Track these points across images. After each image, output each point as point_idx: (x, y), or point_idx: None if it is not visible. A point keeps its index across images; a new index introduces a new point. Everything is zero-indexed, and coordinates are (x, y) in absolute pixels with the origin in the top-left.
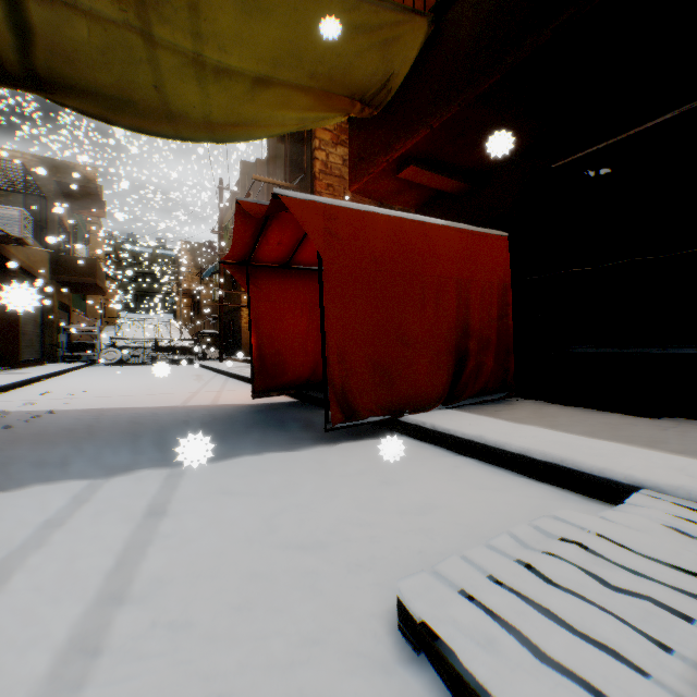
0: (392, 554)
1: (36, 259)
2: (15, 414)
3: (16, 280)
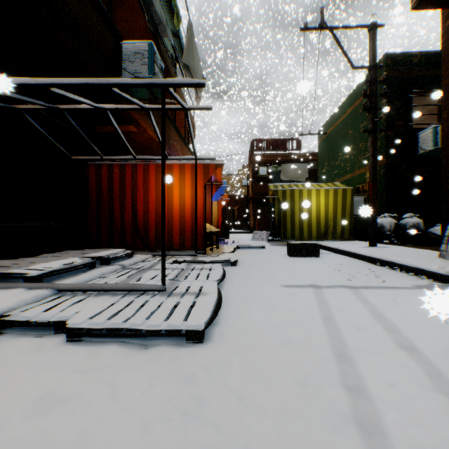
0: (157, 371)
1: None
2: None
3: None
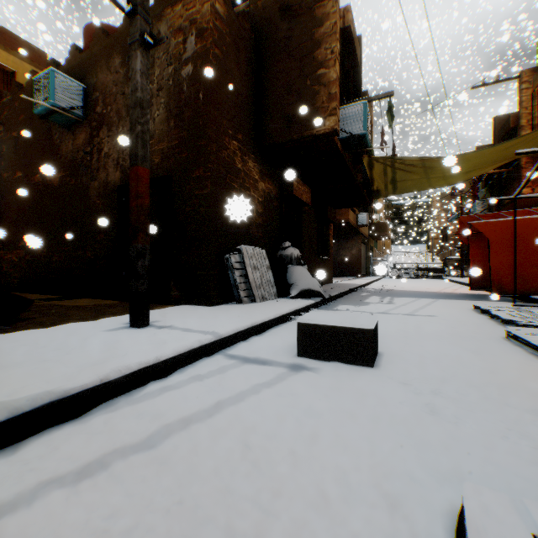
0: None
1: (365, 229)
2: (382, 289)
3: (360, 240)
